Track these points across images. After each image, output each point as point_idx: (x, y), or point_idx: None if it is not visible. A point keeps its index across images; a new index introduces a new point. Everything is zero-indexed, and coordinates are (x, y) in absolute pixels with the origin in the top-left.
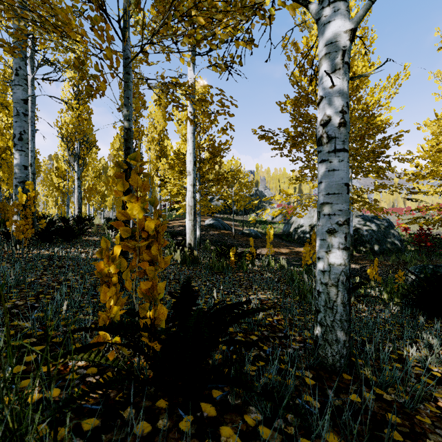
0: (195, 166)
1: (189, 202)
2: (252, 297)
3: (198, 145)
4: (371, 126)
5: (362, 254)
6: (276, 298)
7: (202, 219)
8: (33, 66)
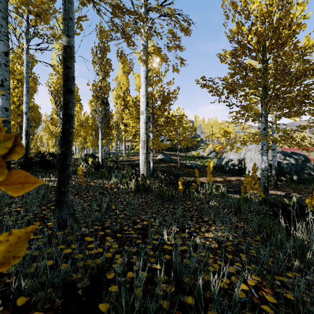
0: (147, 106)
1: (142, 138)
2: (207, 236)
3: (151, 94)
4: (311, 65)
5: (284, 183)
6: (233, 236)
7: (155, 155)
8: (28, 39)
